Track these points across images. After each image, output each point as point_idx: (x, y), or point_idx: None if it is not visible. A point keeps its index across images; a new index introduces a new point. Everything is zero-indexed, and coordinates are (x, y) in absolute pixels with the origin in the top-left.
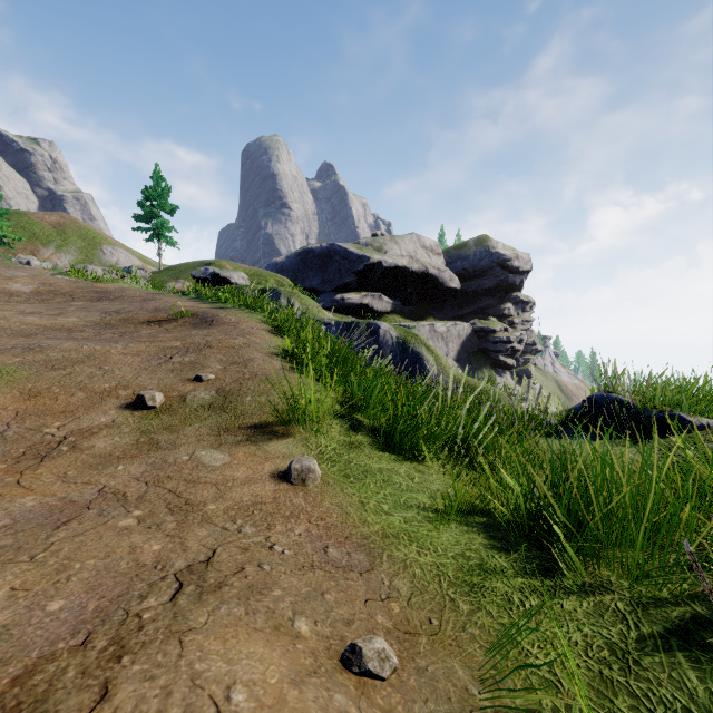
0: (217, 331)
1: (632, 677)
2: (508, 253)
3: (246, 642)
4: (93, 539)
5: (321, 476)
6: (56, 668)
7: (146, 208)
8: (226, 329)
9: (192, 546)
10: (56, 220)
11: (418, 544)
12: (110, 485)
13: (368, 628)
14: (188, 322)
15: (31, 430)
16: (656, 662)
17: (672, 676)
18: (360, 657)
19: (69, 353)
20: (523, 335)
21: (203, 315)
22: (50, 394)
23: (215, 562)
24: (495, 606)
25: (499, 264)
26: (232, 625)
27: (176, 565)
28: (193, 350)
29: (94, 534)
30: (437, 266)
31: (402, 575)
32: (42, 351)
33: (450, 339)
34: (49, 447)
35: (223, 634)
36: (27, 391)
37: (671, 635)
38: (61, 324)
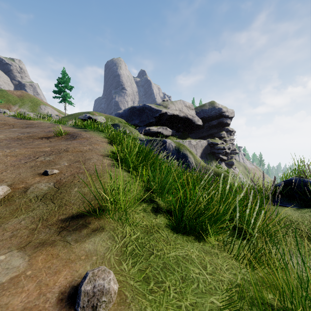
0: (76, 142)
1: None
2: (223, 109)
3: None
4: None
5: (119, 286)
6: None
7: (58, 87)
8: (82, 141)
9: None
10: (19, 93)
11: None
12: None
13: None
14: (64, 137)
15: None
16: None
17: None
18: None
19: None
20: (230, 146)
21: (72, 134)
22: None
23: None
24: None
25: (219, 114)
26: None
27: None
28: (55, 153)
29: None
30: (192, 115)
31: None
32: None
33: (198, 147)
34: None
35: None
36: None
37: None
38: None
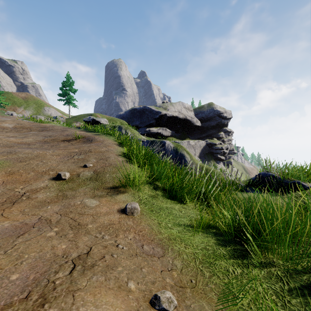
0: (94, 144)
1: (287, 310)
2: (221, 110)
3: (105, 295)
4: (34, 242)
5: (140, 211)
6: (12, 310)
7: (63, 91)
8: (98, 143)
9: (80, 245)
10: (24, 95)
11: (184, 243)
12: (44, 215)
13: (162, 285)
14: (81, 140)
15: (9, 190)
16: (298, 302)
17: (306, 309)
18: (159, 301)
19: (28, 155)
20: (228, 146)
21: (88, 137)
22: (19, 173)
23: (91, 253)
24: (221, 273)
25: (218, 115)
26: (98, 286)
27: (73, 255)
28: (83, 153)
29: (35, 240)
30: (190, 116)
31: (178, 258)
32: (16, 154)
33: (196, 148)
34: (17, 197)
35: (94, 291)
36: (8, 172)
37: (304, 288)
38: (25, 141)
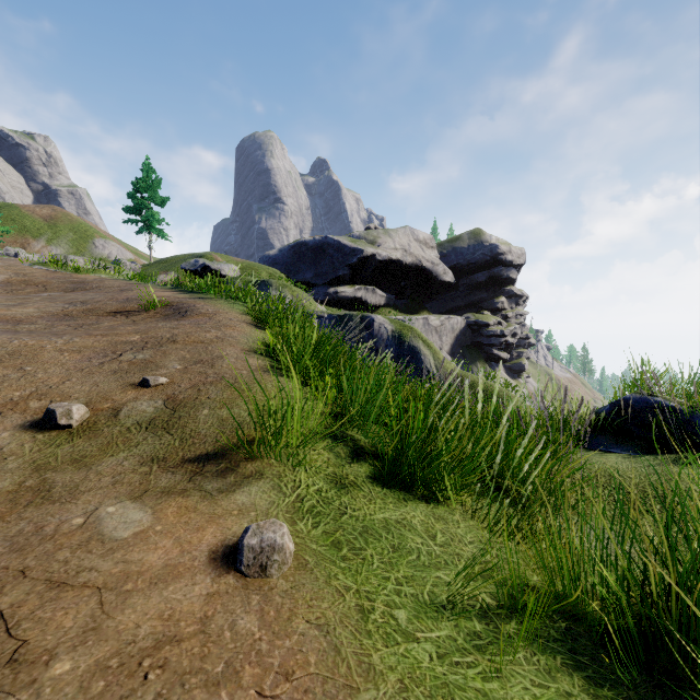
0: (188, 323)
1: None
2: (502, 247)
3: None
4: None
5: (295, 549)
6: None
7: (136, 200)
8: (200, 320)
9: None
10: (47, 212)
11: None
12: None
13: None
14: (160, 313)
15: None
16: None
17: None
18: None
19: None
20: (516, 329)
21: (177, 306)
22: None
23: None
24: None
25: (493, 258)
26: None
27: None
28: (151, 345)
29: None
30: (431, 260)
31: None
32: None
33: (444, 332)
34: None
35: None
36: None
37: None
38: (12, 315)
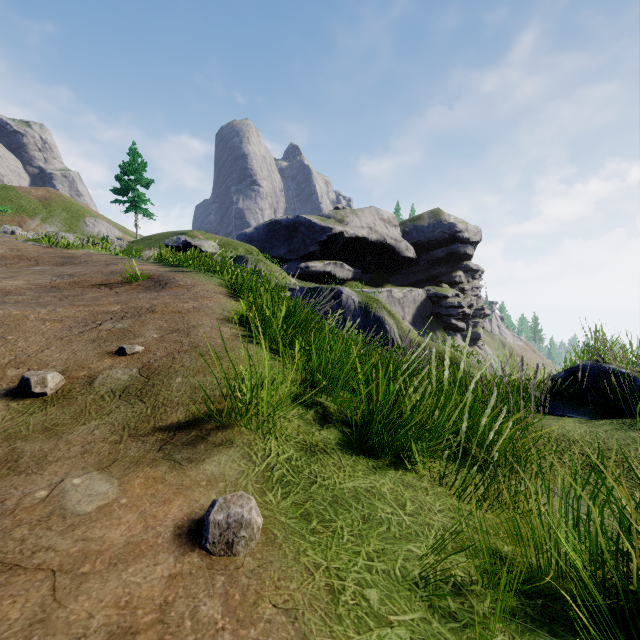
0: (168, 294)
1: None
2: (459, 225)
3: None
4: None
5: (263, 523)
6: None
7: (123, 182)
8: (178, 292)
9: None
10: (42, 194)
11: None
12: None
13: None
14: (142, 285)
15: None
16: None
17: None
18: None
19: None
20: (473, 301)
21: (158, 278)
22: None
23: None
24: None
25: (451, 235)
26: None
27: None
28: (131, 315)
29: None
30: (394, 237)
31: None
32: None
33: (406, 304)
34: None
35: None
36: None
37: None
38: (2, 287)
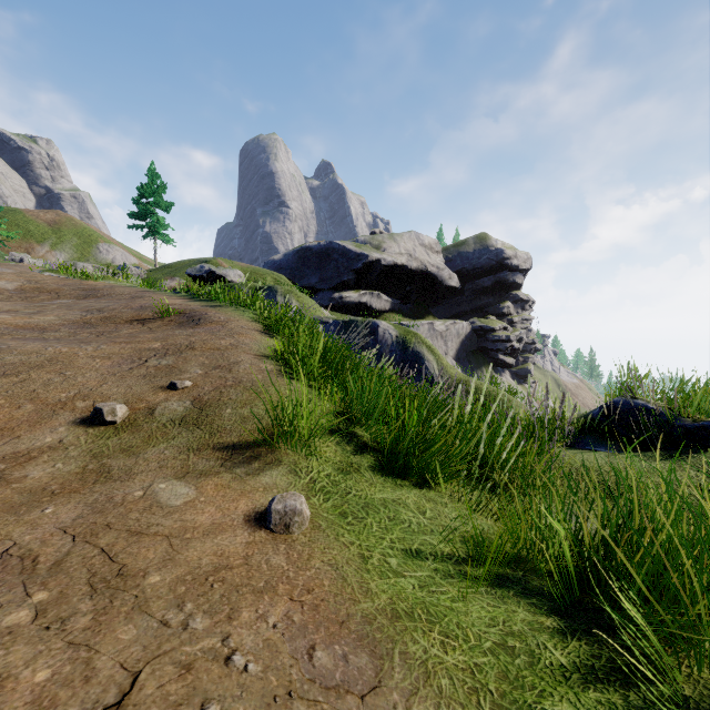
0: (203, 331)
1: None
2: (507, 251)
3: None
4: None
5: (310, 516)
6: None
7: (141, 205)
8: (213, 328)
9: (102, 667)
10: (51, 217)
11: (440, 627)
12: (23, 541)
13: None
14: (174, 321)
15: None
16: None
17: None
18: None
19: (28, 356)
20: (522, 334)
21: (190, 314)
22: None
23: (131, 704)
24: None
25: (499, 262)
26: None
27: None
28: (173, 352)
29: None
30: (436, 264)
31: (423, 692)
32: None
33: (449, 338)
34: None
35: None
36: None
37: None
38: (35, 323)
